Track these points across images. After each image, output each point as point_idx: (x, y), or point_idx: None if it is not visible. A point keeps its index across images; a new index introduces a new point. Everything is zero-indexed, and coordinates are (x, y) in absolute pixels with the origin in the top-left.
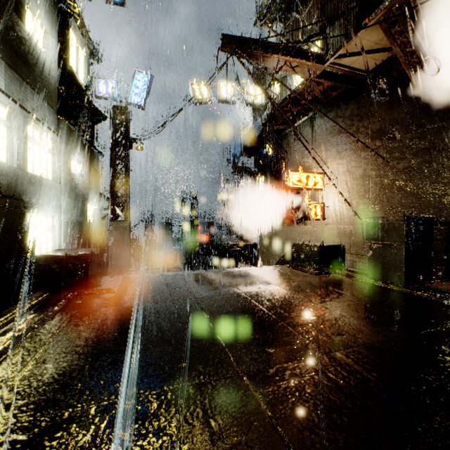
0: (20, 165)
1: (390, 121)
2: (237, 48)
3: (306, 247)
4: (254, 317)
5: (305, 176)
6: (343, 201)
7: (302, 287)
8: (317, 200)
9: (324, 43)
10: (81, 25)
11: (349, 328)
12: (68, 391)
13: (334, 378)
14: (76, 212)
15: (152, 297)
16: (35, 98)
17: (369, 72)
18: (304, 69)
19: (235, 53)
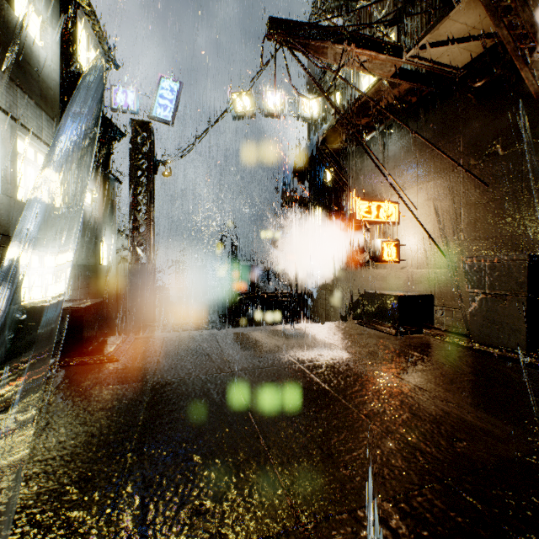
0: (6, 190)
1: (490, 131)
2: (288, 35)
3: (381, 298)
4: (317, 405)
5: (375, 206)
6: (425, 238)
7: (381, 354)
8: (390, 237)
9: (399, 35)
10: (92, 18)
11: (467, 427)
12: None
13: None
14: (85, 253)
15: (169, 369)
16: (28, 104)
17: (461, 69)
18: (376, 65)
19: (286, 43)
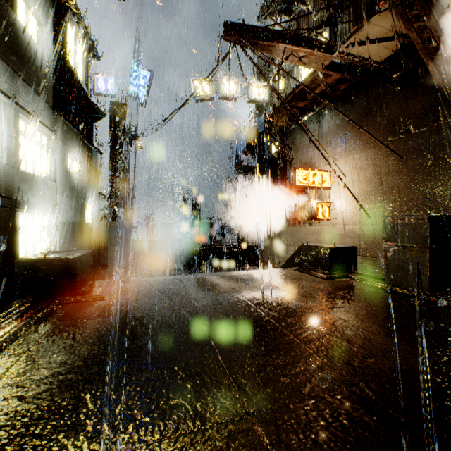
0: (11, 162)
1: (404, 114)
2: (240, 36)
3: (315, 249)
4: (263, 332)
5: (312, 174)
6: (352, 200)
7: (314, 293)
8: (324, 199)
9: (331, 34)
10: (78, 19)
11: (376, 348)
12: (20, 446)
13: (372, 425)
14: (73, 212)
15: (146, 305)
16: (28, 91)
17: (381, 63)
18: (312, 59)
19: (239, 42)
